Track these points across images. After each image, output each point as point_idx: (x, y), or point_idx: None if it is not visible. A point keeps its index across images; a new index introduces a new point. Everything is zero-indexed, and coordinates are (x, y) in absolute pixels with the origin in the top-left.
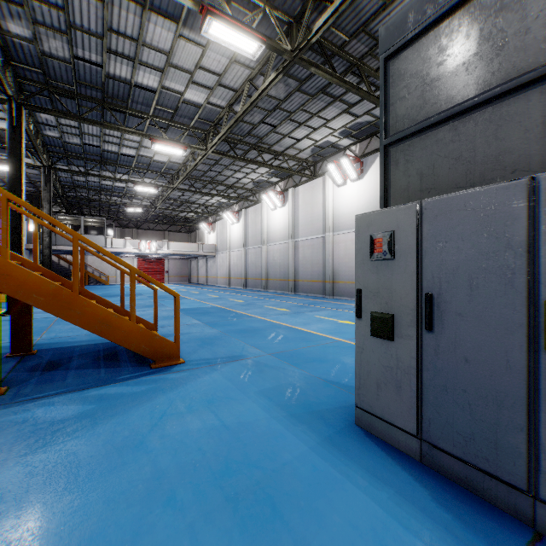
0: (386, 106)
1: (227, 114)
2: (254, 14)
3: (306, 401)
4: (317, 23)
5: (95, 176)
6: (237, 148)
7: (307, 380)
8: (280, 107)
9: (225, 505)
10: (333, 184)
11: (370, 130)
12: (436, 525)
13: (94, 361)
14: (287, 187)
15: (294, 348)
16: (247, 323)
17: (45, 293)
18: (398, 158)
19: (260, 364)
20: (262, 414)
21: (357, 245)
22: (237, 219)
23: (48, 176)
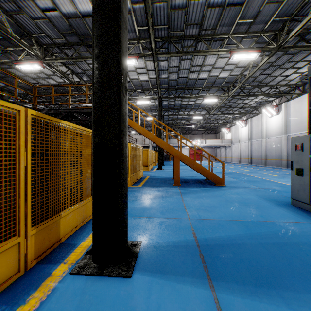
0: (310, 94)
1: (240, 78)
2: (255, 40)
3: (273, 198)
4: (291, 32)
5: (178, 115)
6: (245, 89)
7: (276, 195)
8: (272, 65)
9: (244, 205)
10: None
11: None
12: (303, 217)
13: (196, 182)
14: (281, 102)
15: (274, 188)
16: (251, 179)
17: (188, 161)
18: None
19: (256, 190)
20: (255, 198)
21: (291, 147)
22: (245, 124)
23: (162, 118)
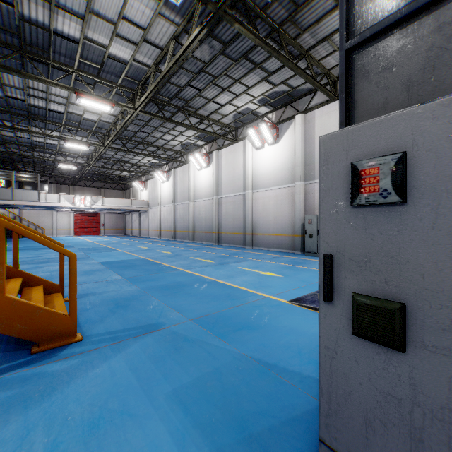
0: None
1: (153, 73)
2: None
3: (239, 410)
4: None
5: (23, 130)
6: (165, 110)
7: (237, 364)
8: (205, 71)
9: None
10: (253, 147)
11: (285, 100)
12: None
13: None
14: (212, 149)
15: (219, 309)
16: (171, 278)
17: None
18: (369, 65)
19: (179, 337)
20: None
21: (323, 183)
22: (167, 178)
23: None
